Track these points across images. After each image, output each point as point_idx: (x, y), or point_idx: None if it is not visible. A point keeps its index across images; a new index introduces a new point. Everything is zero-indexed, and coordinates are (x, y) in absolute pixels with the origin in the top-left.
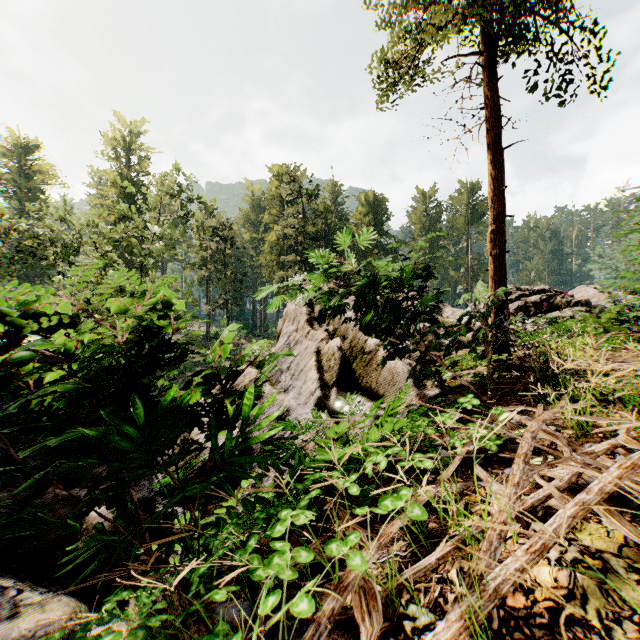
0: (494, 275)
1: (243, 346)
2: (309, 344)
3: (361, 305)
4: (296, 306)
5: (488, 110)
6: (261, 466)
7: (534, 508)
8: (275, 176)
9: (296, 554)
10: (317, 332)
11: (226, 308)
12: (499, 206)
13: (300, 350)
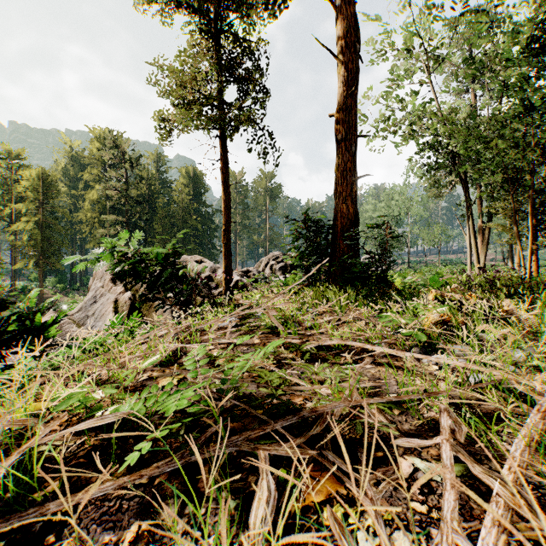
0: (225, 254)
1: (59, 300)
2: (110, 296)
3: (131, 274)
4: (103, 268)
5: (222, 162)
6: (57, 355)
7: (147, 341)
8: (97, 138)
9: (59, 353)
10: (117, 288)
11: (38, 262)
12: (227, 217)
13: (104, 301)
